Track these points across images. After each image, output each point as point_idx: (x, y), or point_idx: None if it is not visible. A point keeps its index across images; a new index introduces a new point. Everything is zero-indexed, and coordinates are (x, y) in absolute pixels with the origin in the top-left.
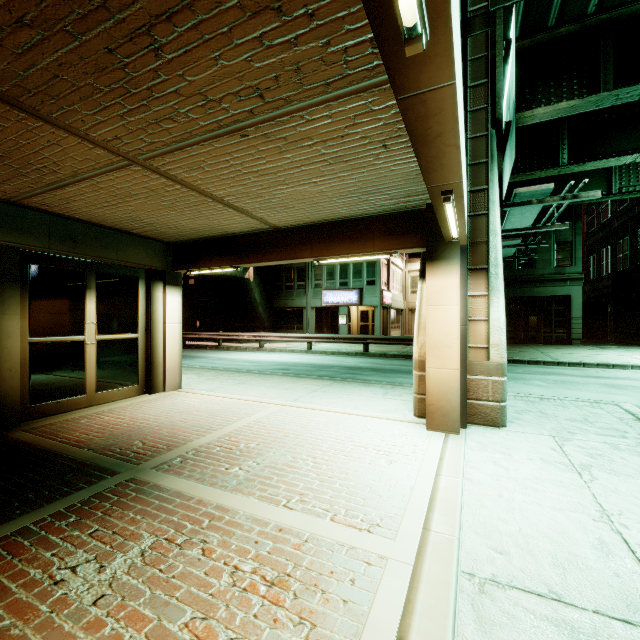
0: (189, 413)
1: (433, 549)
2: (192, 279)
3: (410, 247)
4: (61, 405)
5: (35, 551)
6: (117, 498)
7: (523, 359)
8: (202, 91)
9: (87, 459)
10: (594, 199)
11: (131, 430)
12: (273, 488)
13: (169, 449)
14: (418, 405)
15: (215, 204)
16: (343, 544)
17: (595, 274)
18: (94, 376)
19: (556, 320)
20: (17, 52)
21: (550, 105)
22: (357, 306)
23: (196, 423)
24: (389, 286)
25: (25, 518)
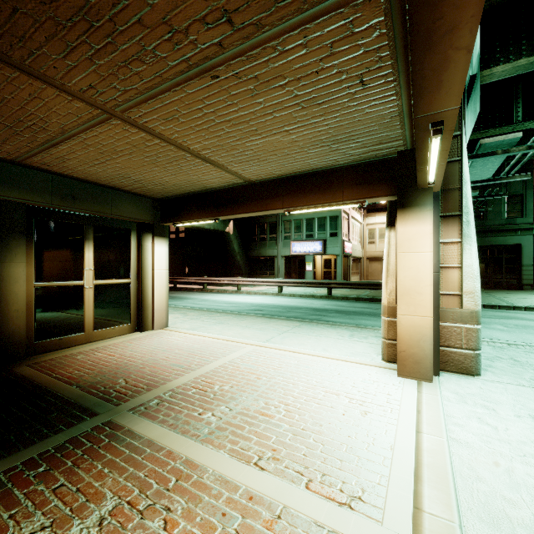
0: (171, 351)
1: None
2: (182, 233)
3: (379, 196)
4: (63, 342)
5: None
6: (90, 444)
7: None
8: (166, 19)
9: (73, 397)
10: None
11: (118, 367)
12: (244, 440)
13: (148, 389)
14: (387, 350)
15: (193, 159)
16: (322, 525)
17: None
18: (92, 316)
19: (506, 267)
20: None
21: (509, 62)
22: (321, 255)
23: (176, 362)
24: (349, 237)
25: None
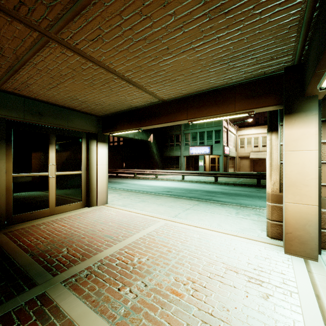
0: (106, 224)
1: None
2: (121, 142)
3: (266, 106)
4: (33, 214)
5: None
6: (17, 323)
7: None
8: None
9: (23, 265)
10: None
11: (65, 237)
12: None
13: (82, 259)
14: (271, 229)
15: (119, 81)
16: None
17: None
18: (54, 197)
19: None
20: None
21: None
22: (209, 155)
23: (108, 233)
24: (227, 144)
25: None
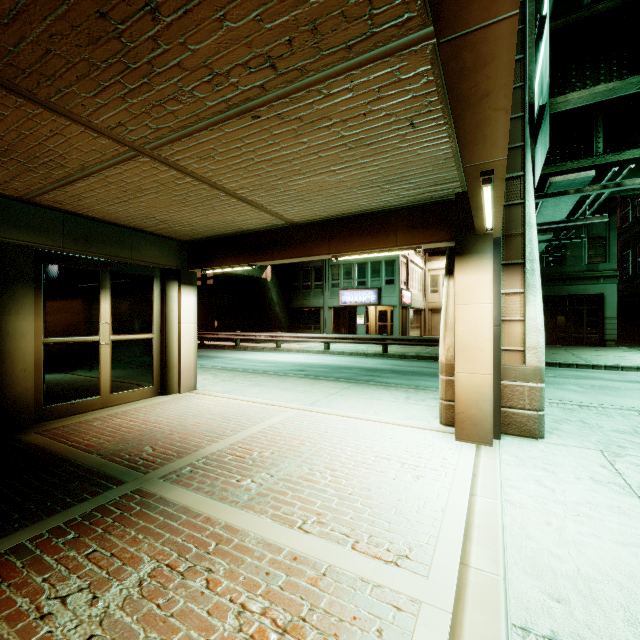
0: (202, 416)
1: (474, 592)
2: (210, 279)
3: (436, 241)
4: (75, 406)
5: (26, 574)
6: (120, 512)
7: (554, 361)
8: (207, 63)
9: (94, 466)
10: (631, 191)
11: (142, 434)
12: (287, 506)
13: (179, 456)
14: (445, 412)
15: (228, 198)
16: (367, 580)
17: (630, 271)
18: (109, 377)
19: (588, 320)
20: (3, 22)
21: (586, 89)
22: (375, 306)
23: (209, 428)
24: (408, 285)
25: (22, 533)
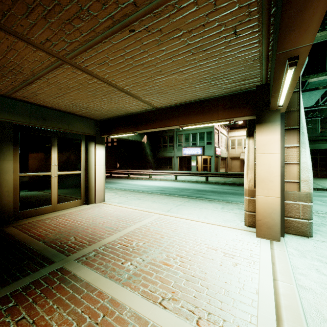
0: (106, 218)
1: None
2: (115, 142)
3: (243, 116)
4: (37, 211)
5: None
6: (46, 285)
7: None
8: None
9: (39, 249)
10: None
11: (71, 229)
12: (152, 284)
13: (89, 244)
14: (247, 218)
15: (119, 92)
16: None
17: None
18: (56, 194)
19: (320, 163)
20: None
21: (325, 30)
22: (201, 156)
23: (109, 225)
24: (219, 145)
25: None
